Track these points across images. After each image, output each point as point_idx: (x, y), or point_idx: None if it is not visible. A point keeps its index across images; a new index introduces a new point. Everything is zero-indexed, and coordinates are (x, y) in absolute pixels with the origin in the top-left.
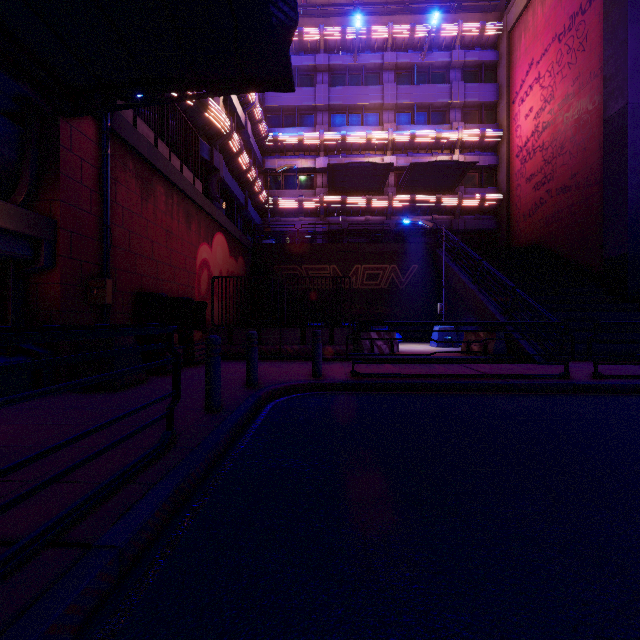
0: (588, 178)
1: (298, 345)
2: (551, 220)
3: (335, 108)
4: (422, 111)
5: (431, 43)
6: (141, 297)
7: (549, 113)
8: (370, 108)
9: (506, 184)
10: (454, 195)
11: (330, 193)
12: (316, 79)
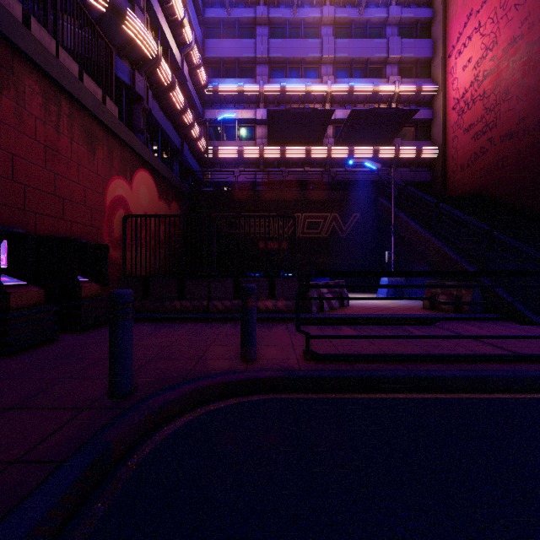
0: None
1: (230, 300)
2: (494, 168)
3: (275, 61)
4: (359, 66)
5: None
6: None
7: (491, 60)
8: (309, 62)
9: (442, 137)
10: (391, 147)
11: (270, 143)
12: (256, 32)
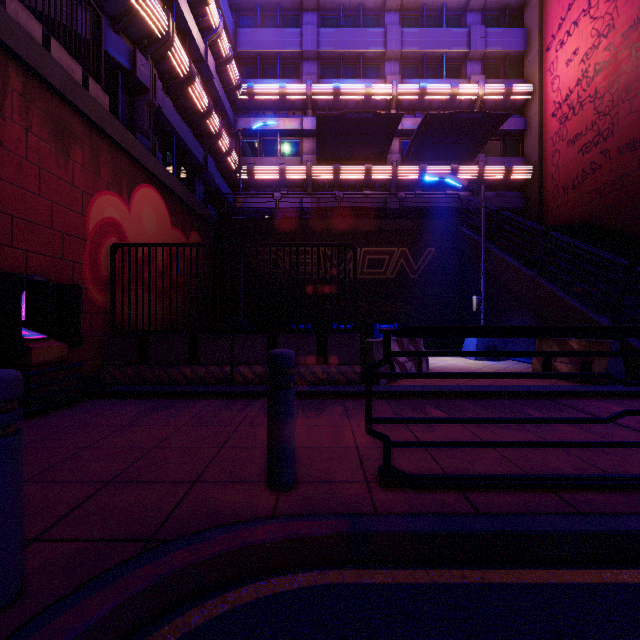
0: None
1: (263, 365)
2: (609, 189)
3: (326, 56)
4: (433, 63)
5: None
6: None
7: (606, 49)
8: (369, 57)
9: (538, 151)
10: (473, 165)
11: (320, 160)
12: (302, 20)
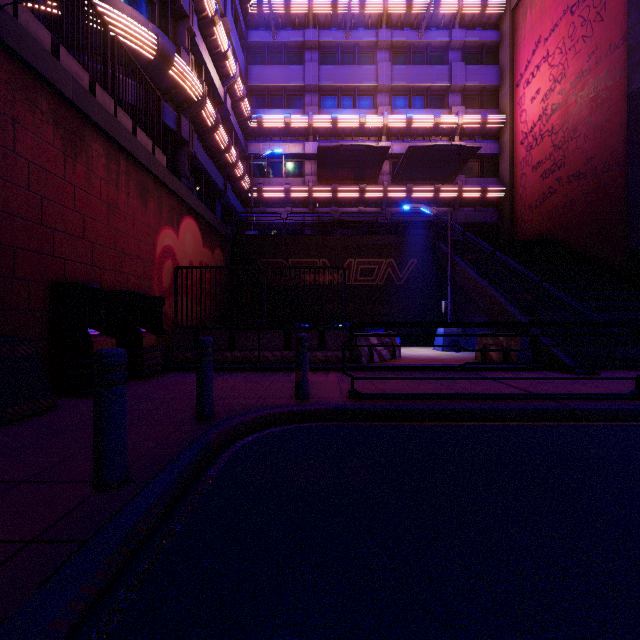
0: (607, 162)
1: (281, 351)
2: (562, 210)
3: (325, 89)
4: (419, 94)
5: (429, 21)
6: (58, 288)
7: (560, 93)
8: (363, 90)
9: (509, 174)
10: (454, 185)
11: (320, 181)
12: (305, 57)
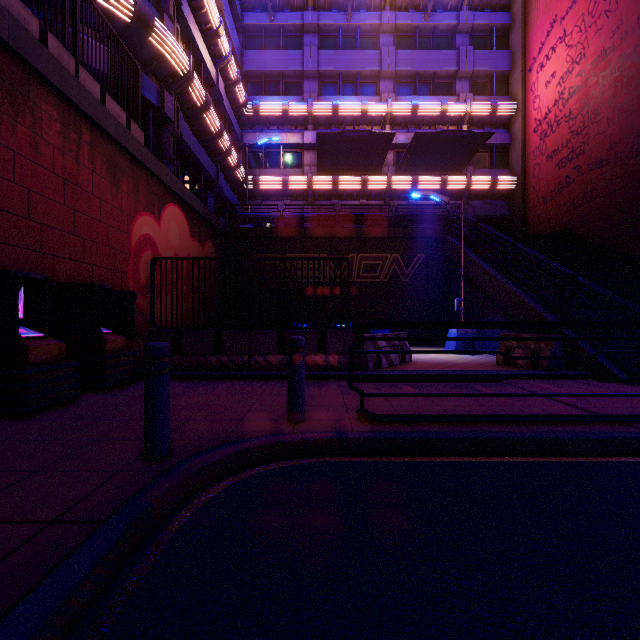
0: (635, 146)
1: (274, 355)
2: (581, 201)
3: (325, 75)
4: (425, 81)
5: (435, 3)
6: None
7: (578, 75)
8: (366, 76)
9: (521, 164)
10: (462, 176)
11: (320, 172)
12: (304, 41)
